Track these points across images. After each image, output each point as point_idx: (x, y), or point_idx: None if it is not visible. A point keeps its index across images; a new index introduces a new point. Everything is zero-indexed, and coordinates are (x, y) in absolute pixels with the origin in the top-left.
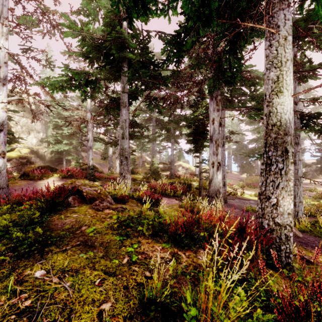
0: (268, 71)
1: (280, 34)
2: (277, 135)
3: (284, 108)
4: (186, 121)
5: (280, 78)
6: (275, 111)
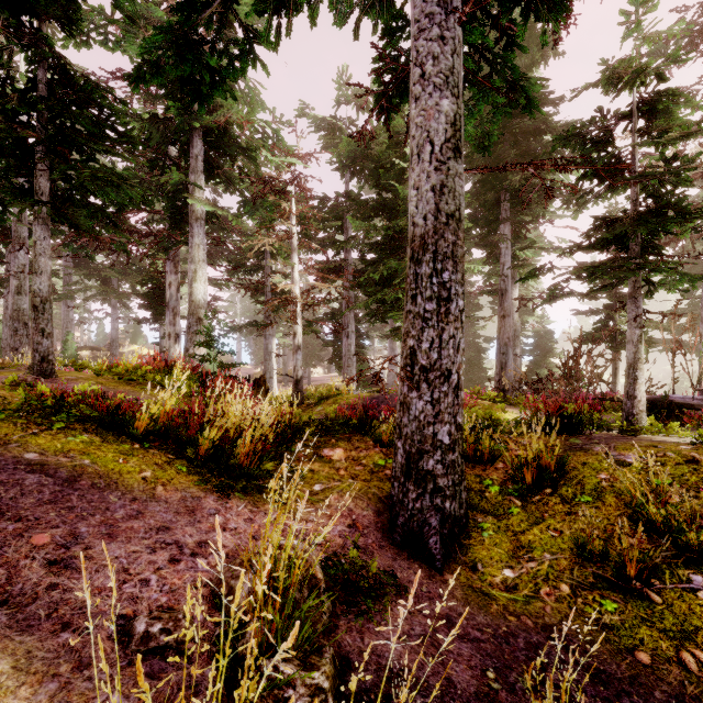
0: (190, 264)
1: (197, 242)
2: (194, 308)
3: (198, 291)
4: (141, 273)
5: (196, 271)
6: (193, 292)
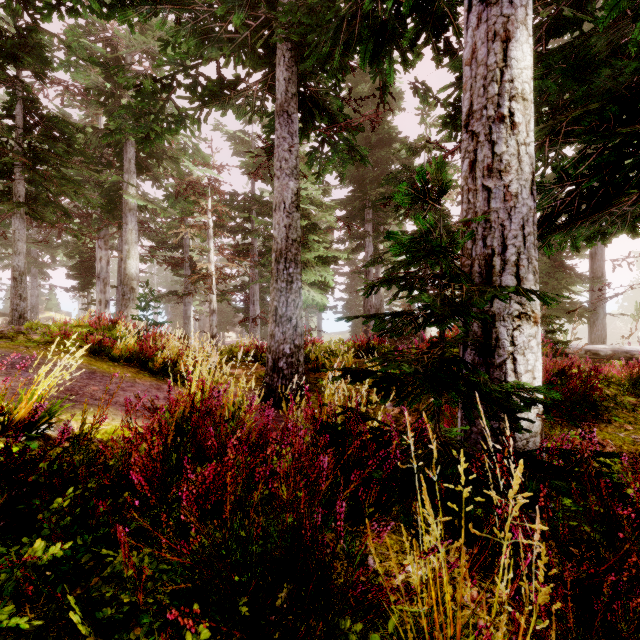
0: (125, 245)
1: (130, 228)
2: (128, 280)
3: (131, 266)
4: (66, 246)
5: (130, 250)
6: (127, 267)
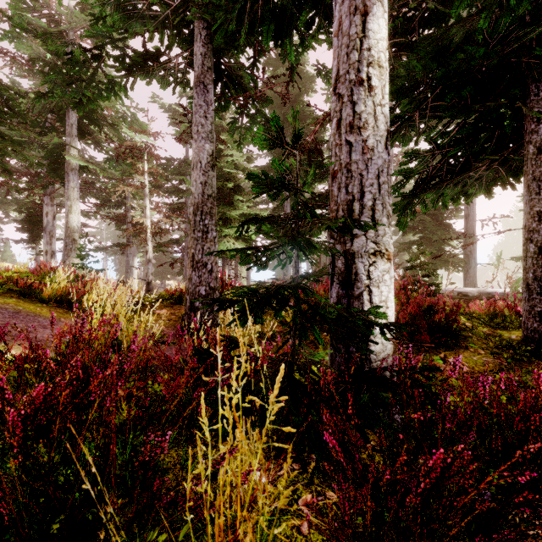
0: (67, 201)
1: (72, 186)
2: (70, 232)
3: (73, 220)
4: (17, 202)
5: (72, 206)
6: (69, 221)
